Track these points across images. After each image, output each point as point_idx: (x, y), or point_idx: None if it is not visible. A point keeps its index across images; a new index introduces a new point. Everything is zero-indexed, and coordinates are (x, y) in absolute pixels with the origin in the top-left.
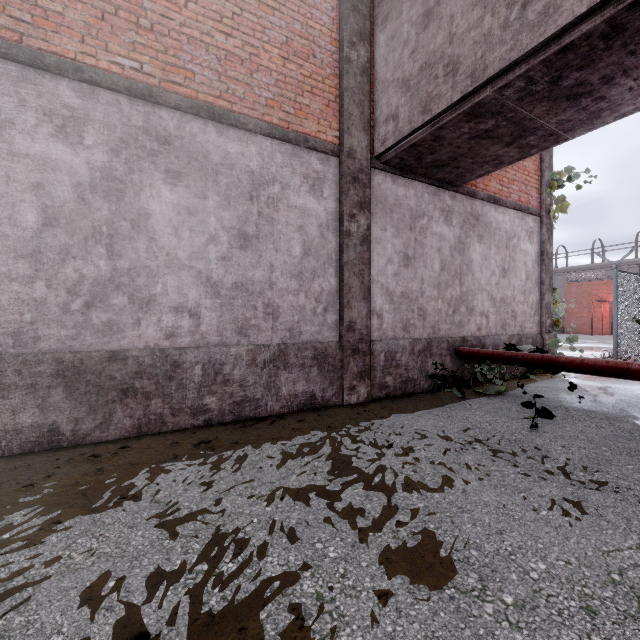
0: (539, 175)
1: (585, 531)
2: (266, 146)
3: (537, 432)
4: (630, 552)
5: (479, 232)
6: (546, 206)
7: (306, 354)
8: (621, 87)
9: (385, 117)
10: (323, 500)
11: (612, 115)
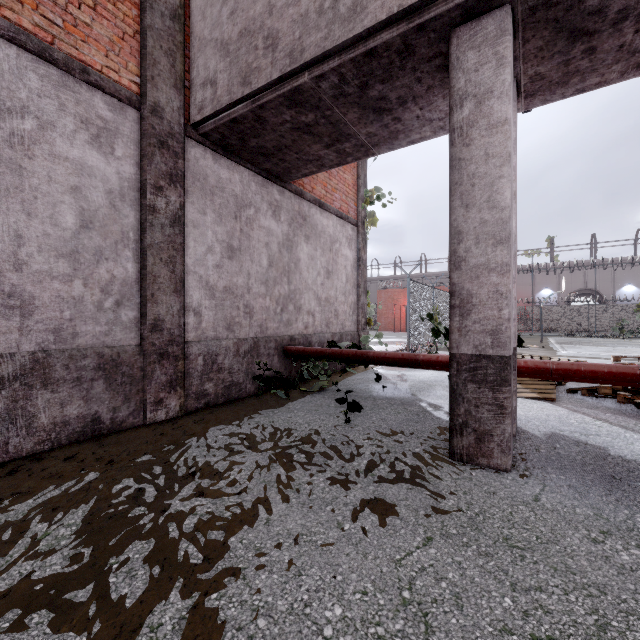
0: (356, 189)
1: (382, 539)
2: (7, 55)
3: (350, 427)
4: (418, 553)
5: (306, 232)
6: (362, 218)
7: (85, 364)
8: (412, 113)
9: (202, 80)
10: (43, 606)
11: (406, 139)
